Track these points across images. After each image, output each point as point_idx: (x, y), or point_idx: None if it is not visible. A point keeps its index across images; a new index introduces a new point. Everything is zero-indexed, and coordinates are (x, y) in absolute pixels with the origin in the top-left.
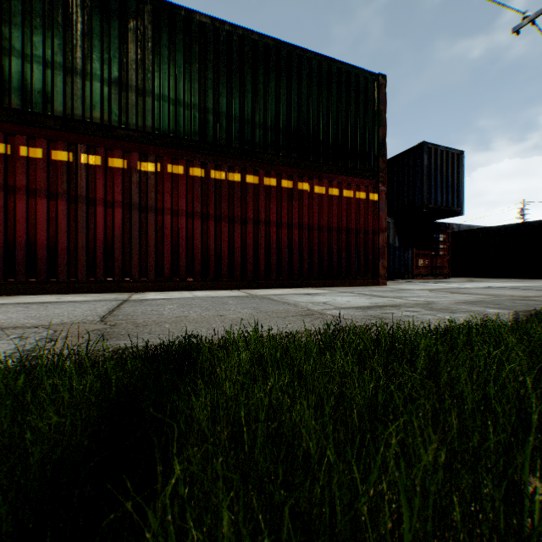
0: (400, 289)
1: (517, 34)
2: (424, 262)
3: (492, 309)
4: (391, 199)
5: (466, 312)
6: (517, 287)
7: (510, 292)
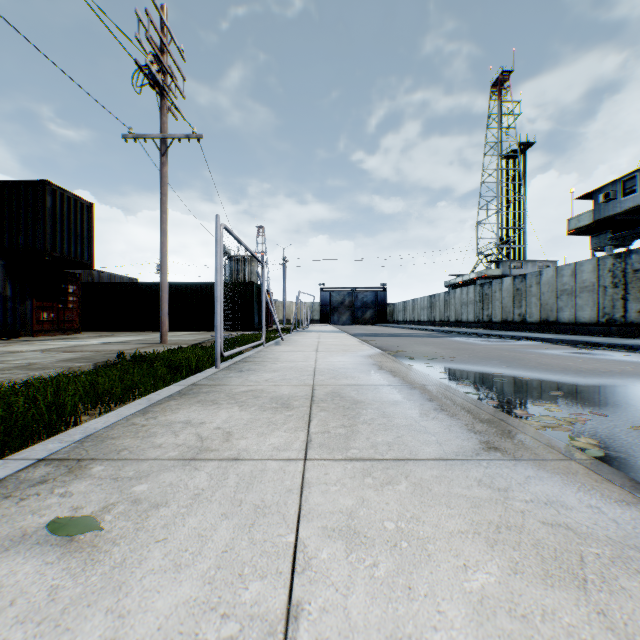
0: (9, 352)
1: (126, 141)
2: (51, 315)
3: (82, 363)
4: (1, 234)
5: (58, 368)
6: (130, 341)
7: (117, 347)
